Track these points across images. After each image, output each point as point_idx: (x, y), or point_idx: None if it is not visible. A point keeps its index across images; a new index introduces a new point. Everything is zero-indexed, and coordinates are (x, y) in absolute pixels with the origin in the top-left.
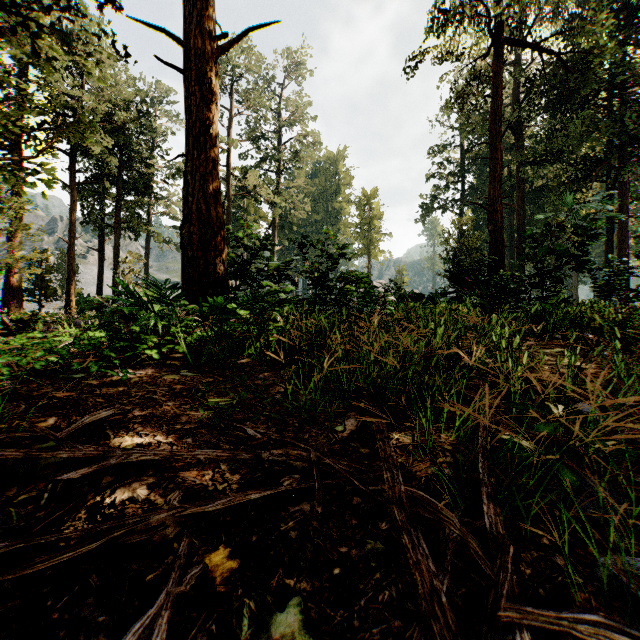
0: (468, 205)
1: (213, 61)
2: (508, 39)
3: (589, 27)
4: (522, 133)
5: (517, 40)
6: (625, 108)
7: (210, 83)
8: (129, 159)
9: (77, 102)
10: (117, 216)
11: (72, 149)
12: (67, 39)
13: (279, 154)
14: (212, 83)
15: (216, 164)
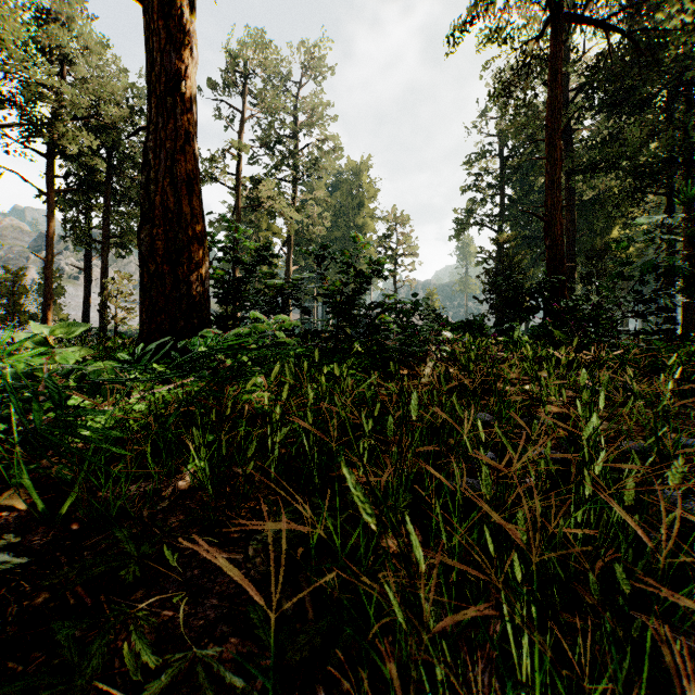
0: (507, 221)
1: None
2: (569, 15)
3: None
4: (572, 138)
5: (580, 16)
6: (691, 109)
7: (182, 18)
8: (119, 163)
9: (56, 95)
10: (105, 230)
11: (49, 150)
12: (43, 20)
13: (295, 161)
14: (185, 18)
15: (192, 138)
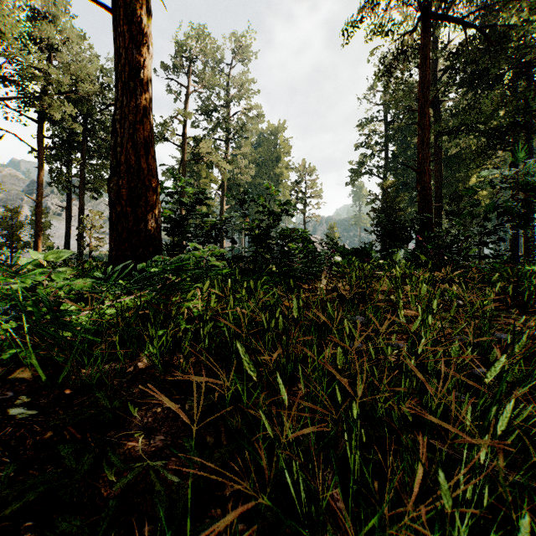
0: (391, 171)
1: (144, 0)
2: (435, 15)
3: (512, 2)
4: (439, 107)
5: (443, 15)
6: (530, 85)
7: (140, 23)
8: (92, 127)
9: (44, 75)
10: (82, 178)
11: (39, 117)
12: (35, 17)
13: (227, 125)
14: (143, 23)
15: (148, 112)
